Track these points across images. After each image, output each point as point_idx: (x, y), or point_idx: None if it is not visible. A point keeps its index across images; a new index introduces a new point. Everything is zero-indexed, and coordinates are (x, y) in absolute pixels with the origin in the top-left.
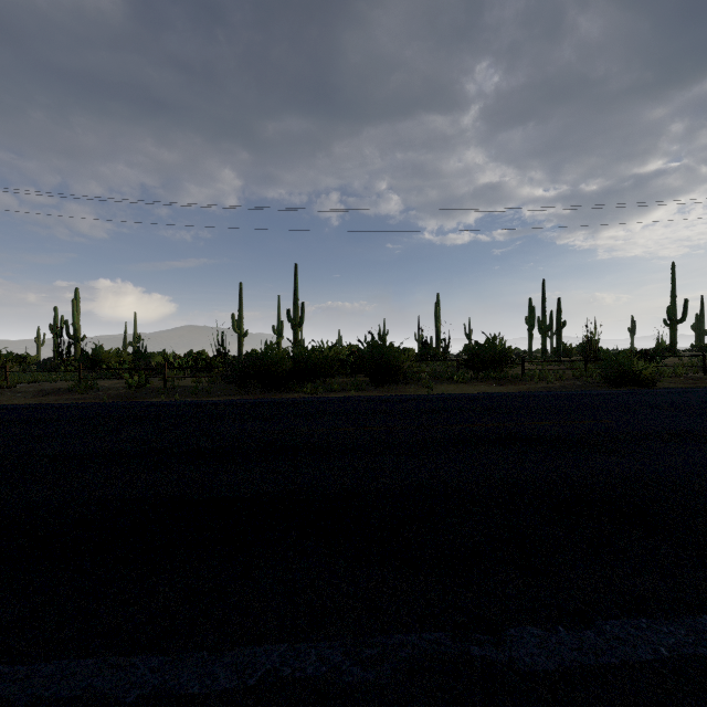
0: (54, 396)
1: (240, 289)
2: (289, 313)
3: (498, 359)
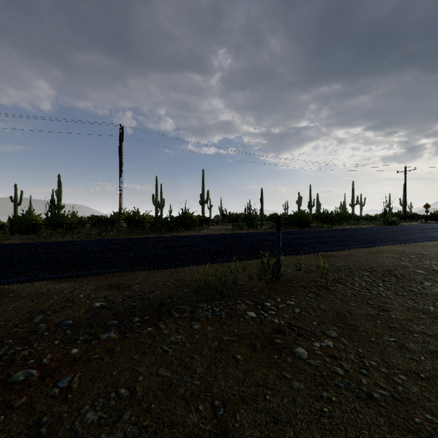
0: (238, 231)
1: (156, 180)
2: (202, 195)
3: (350, 217)
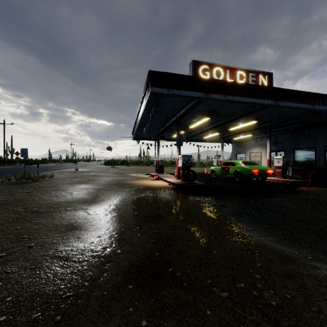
0: None
1: None
2: None
3: None
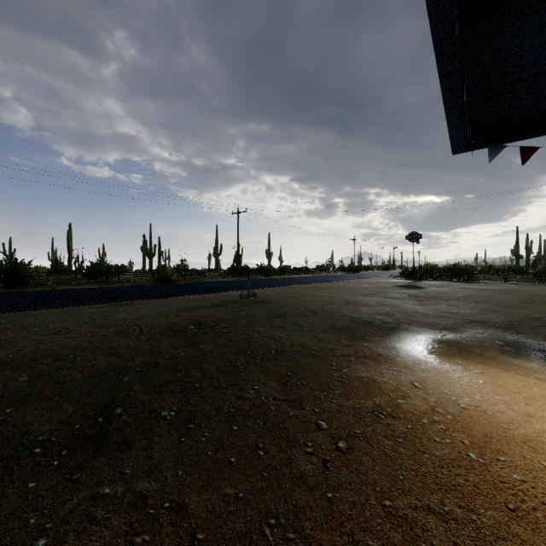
0: None
1: None
2: None
3: (104, 271)
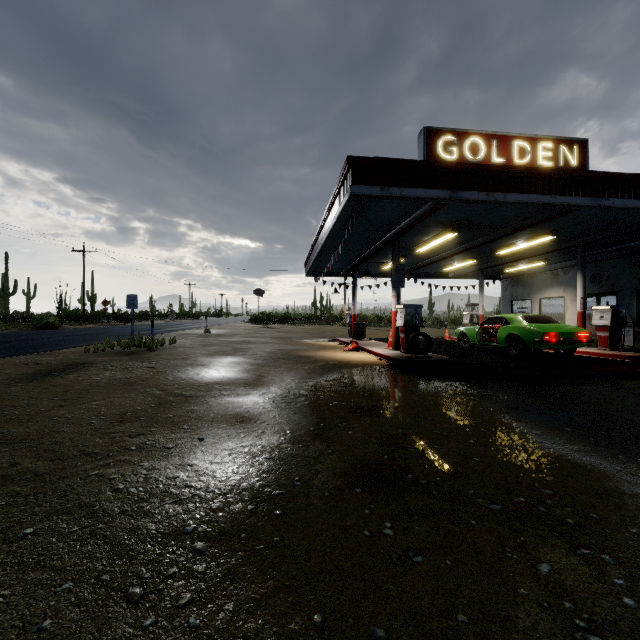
0: None
1: None
2: None
3: None
